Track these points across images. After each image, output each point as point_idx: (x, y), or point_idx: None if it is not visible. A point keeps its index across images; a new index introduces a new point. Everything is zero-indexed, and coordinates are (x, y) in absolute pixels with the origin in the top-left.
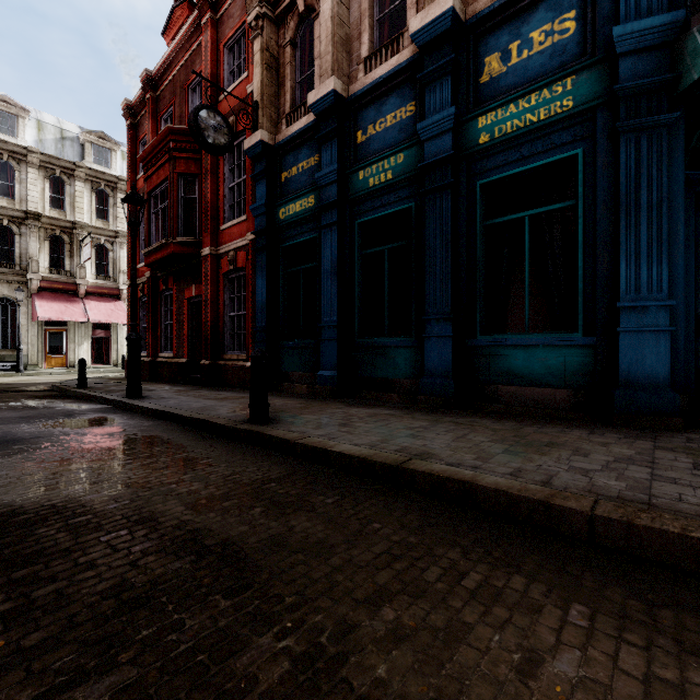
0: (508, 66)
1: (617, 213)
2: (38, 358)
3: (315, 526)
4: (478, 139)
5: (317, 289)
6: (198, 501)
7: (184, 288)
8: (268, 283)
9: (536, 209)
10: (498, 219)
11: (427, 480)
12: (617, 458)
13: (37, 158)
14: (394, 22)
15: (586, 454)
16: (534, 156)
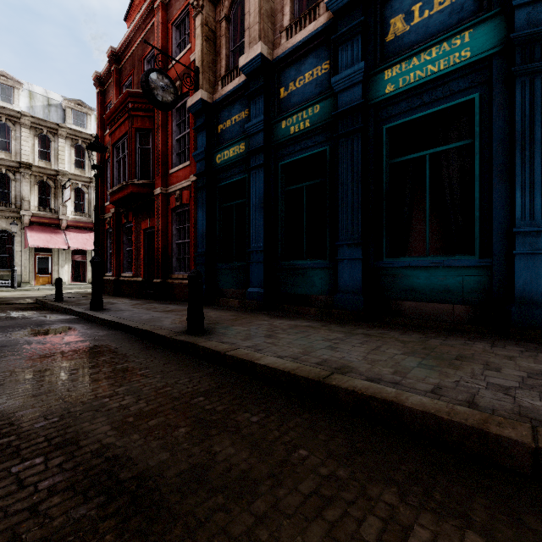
0: (410, 25)
1: (512, 149)
2: (29, 277)
3: (239, 453)
4: (384, 89)
5: (247, 220)
6: (125, 419)
7: (141, 221)
8: (207, 216)
9: (436, 148)
10: (401, 158)
11: (350, 397)
12: (529, 374)
13: (29, 120)
14: (310, 1)
15: (498, 368)
16: (434, 102)
